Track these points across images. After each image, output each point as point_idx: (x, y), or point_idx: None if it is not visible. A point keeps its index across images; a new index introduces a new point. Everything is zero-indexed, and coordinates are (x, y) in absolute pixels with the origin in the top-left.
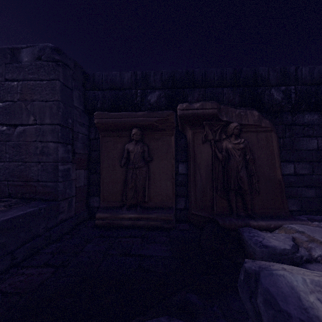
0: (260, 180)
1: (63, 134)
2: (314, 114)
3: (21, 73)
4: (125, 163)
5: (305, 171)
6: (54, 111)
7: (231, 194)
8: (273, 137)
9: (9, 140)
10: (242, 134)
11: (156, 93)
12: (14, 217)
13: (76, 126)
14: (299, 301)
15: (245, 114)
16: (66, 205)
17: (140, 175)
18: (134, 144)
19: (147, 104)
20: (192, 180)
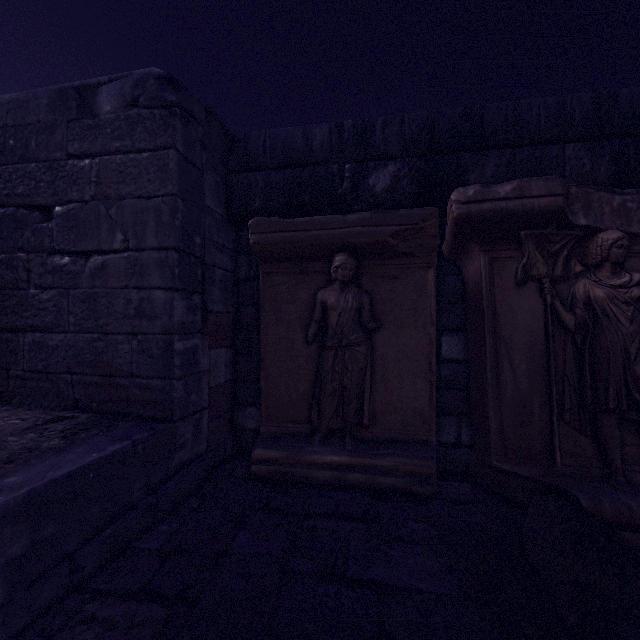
0: None
1: (184, 269)
2: None
3: (99, 138)
4: (315, 334)
5: None
6: (164, 220)
7: (606, 423)
8: None
9: (75, 285)
10: (630, 261)
11: (389, 169)
12: (76, 469)
13: (210, 252)
14: None
15: None
16: (190, 429)
17: (352, 364)
18: (337, 289)
19: (366, 196)
20: (490, 380)
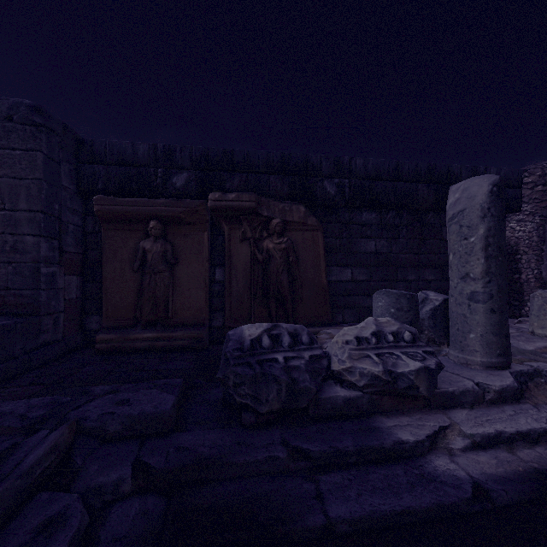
0: (304, 286)
1: (47, 224)
2: (372, 213)
3: None
4: (139, 266)
5: (363, 277)
6: (33, 194)
7: (270, 301)
8: (320, 237)
9: None
10: (286, 233)
11: (184, 175)
12: None
13: (65, 214)
14: (241, 335)
15: (290, 210)
16: (51, 323)
17: (160, 283)
18: (152, 241)
19: (171, 188)
20: (227, 286)
